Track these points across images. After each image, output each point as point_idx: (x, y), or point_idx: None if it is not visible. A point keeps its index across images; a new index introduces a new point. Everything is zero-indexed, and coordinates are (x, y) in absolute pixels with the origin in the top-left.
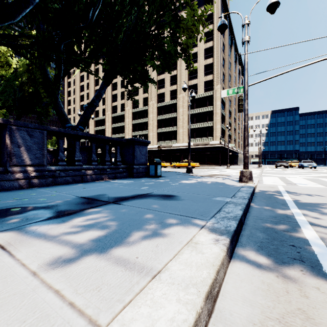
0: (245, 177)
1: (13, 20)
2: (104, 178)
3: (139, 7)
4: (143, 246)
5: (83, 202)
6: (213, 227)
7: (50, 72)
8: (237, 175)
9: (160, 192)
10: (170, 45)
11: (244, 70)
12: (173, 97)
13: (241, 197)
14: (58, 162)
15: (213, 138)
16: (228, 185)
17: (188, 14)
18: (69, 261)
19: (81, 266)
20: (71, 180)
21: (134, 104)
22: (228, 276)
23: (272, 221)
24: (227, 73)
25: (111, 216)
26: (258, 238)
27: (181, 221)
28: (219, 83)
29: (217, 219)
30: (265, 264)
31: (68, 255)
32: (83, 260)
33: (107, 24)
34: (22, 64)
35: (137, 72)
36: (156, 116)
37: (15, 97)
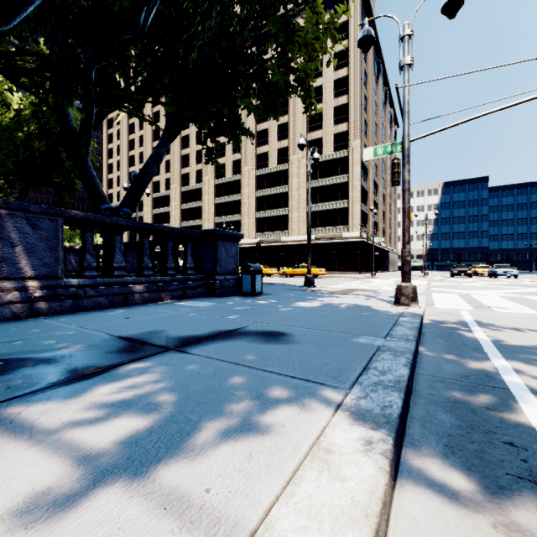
0: (405, 296)
1: (5, 25)
2: (164, 297)
3: (225, 8)
4: (222, 458)
5: (119, 348)
6: (359, 407)
7: (77, 118)
8: (389, 291)
9: (259, 326)
10: (277, 72)
11: (404, 115)
12: (283, 159)
13: (403, 337)
14: (84, 272)
15: (349, 228)
16: (377, 311)
17: (308, 19)
18: (65, 502)
19: (87, 519)
20: (107, 303)
21: (217, 171)
22: (395, 525)
23: (461, 386)
24: (371, 120)
25: (167, 381)
26: (442, 427)
27: (297, 392)
28: (358, 137)
29: (364, 388)
30: (465, 493)
31: (65, 485)
32: (95, 498)
33: (170, 37)
34: (29, 104)
35: (222, 118)
36: (254, 191)
37: (17, 159)
